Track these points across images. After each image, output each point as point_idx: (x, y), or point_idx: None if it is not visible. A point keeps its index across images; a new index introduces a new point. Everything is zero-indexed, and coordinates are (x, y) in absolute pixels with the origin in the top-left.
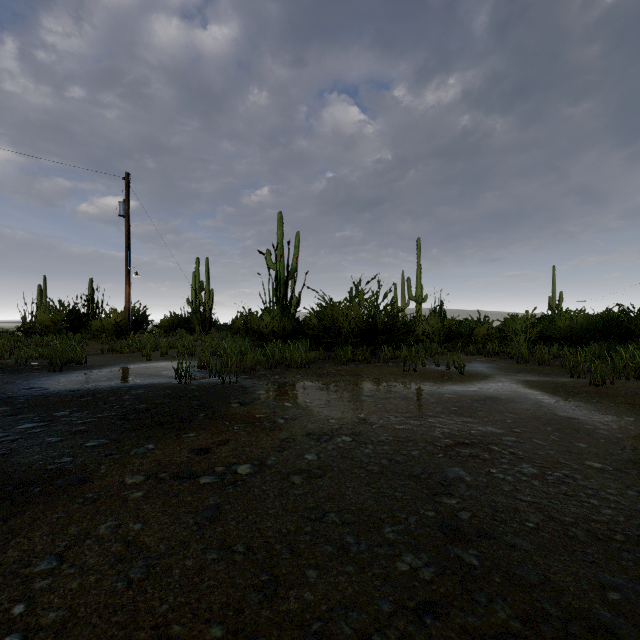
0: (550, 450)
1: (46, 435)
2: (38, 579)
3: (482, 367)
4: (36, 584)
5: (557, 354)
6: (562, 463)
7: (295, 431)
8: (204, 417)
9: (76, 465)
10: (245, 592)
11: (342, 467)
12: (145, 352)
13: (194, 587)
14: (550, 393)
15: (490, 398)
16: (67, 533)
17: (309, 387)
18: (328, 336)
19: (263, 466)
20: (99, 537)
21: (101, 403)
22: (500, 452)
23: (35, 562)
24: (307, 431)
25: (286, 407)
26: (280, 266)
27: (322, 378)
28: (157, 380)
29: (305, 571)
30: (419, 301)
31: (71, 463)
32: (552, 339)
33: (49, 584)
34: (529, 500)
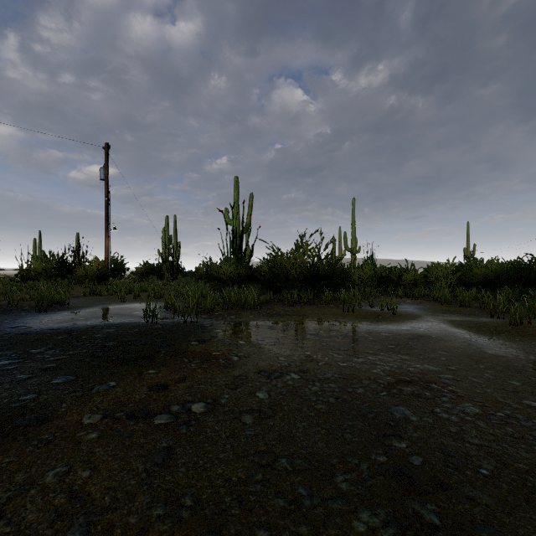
0: (487, 388)
1: (18, 372)
2: None
3: (411, 308)
4: None
5: (475, 297)
6: (501, 402)
7: (247, 368)
8: (165, 354)
9: (39, 403)
10: None
11: (292, 406)
12: (120, 295)
13: None
14: (475, 332)
15: (422, 336)
16: (13, 481)
17: (261, 326)
18: (277, 281)
19: (216, 404)
20: (45, 486)
21: (74, 341)
22: (440, 390)
23: None
24: (258, 368)
25: (240, 345)
26: (236, 222)
27: (272, 318)
28: (128, 319)
29: (255, 531)
30: (354, 252)
31: (34, 401)
32: (470, 284)
33: None
34: (478, 443)
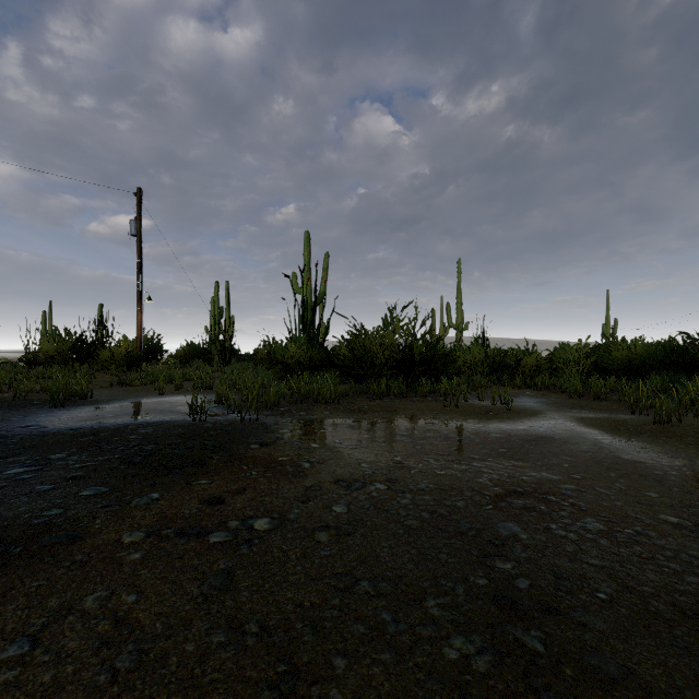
0: (616, 501)
1: (37, 482)
2: (4, 669)
3: (531, 402)
4: (0, 676)
5: (614, 387)
6: (632, 517)
7: (322, 477)
8: (219, 460)
9: (67, 519)
10: (257, 689)
11: (376, 521)
12: (157, 385)
13: (194, 682)
14: (610, 432)
15: (542, 438)
16: (46, 607)
17: (338, 425)
18: (360, 367)
19: (284, 520)
20: (84, 612)
21: (103, 444)
22: (559, 503)
23: (3, 646)
24: (336, 477)
25: (312, 448)
26: (307, 290)
27: (353, 415)
28: (169, 417)
29: (331, 659)
30: (460, 329)
31: (61, 516)
32: (608, 371)
33: (16, 676)
34: (598, 564)
